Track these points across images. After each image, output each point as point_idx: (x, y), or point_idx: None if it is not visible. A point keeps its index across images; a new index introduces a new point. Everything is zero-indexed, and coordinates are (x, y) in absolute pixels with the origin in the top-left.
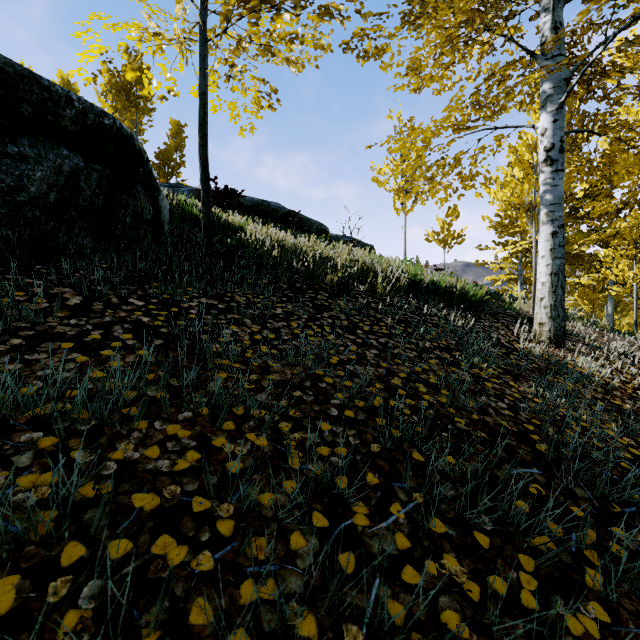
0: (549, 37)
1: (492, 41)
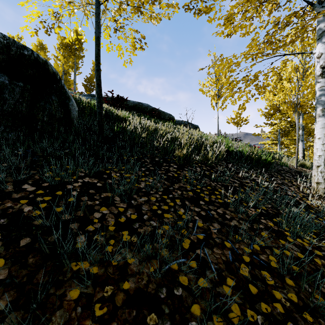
0: None
1: (278, 1)
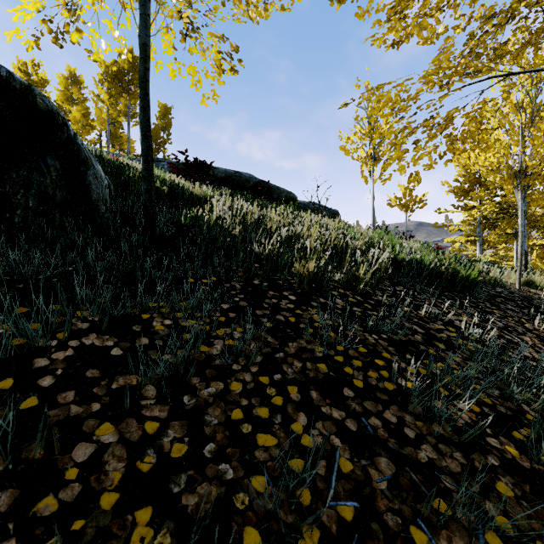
0: None
1: None
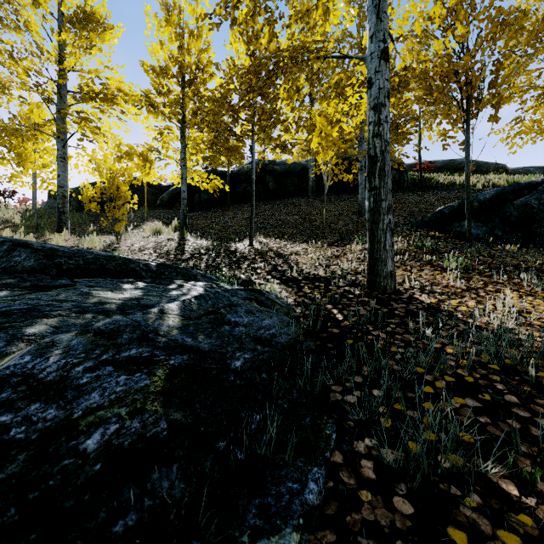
0: None
1: None
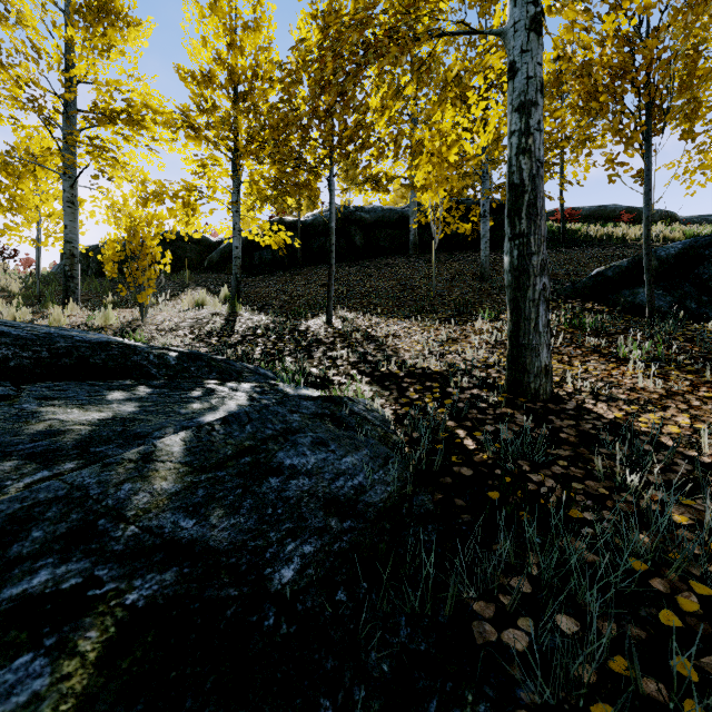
0: None
1: None
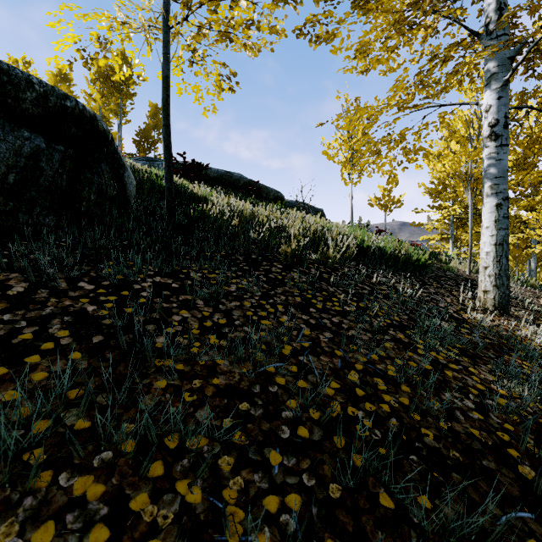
0: (493, 18)
1: (435, 25)
